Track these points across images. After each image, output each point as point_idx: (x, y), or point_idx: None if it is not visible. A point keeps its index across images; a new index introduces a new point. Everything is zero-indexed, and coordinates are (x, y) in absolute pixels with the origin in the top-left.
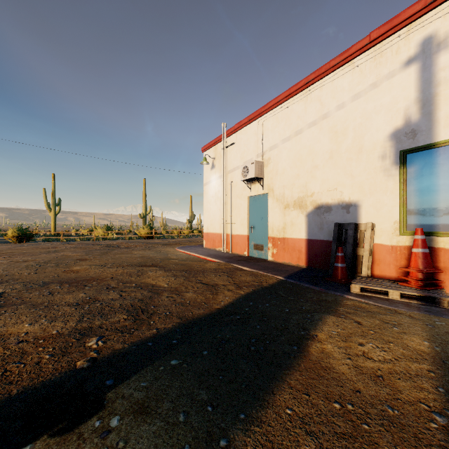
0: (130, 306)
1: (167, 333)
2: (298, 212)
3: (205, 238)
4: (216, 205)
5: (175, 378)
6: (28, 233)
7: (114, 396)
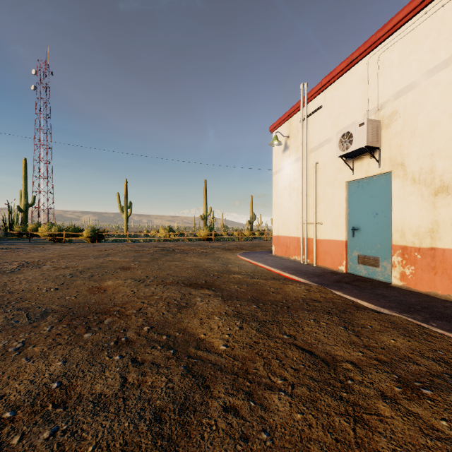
0: None
1: None
2: None
3: (274, 242)
4: (290, 199)
5: None
6: (99, 234)
7: None
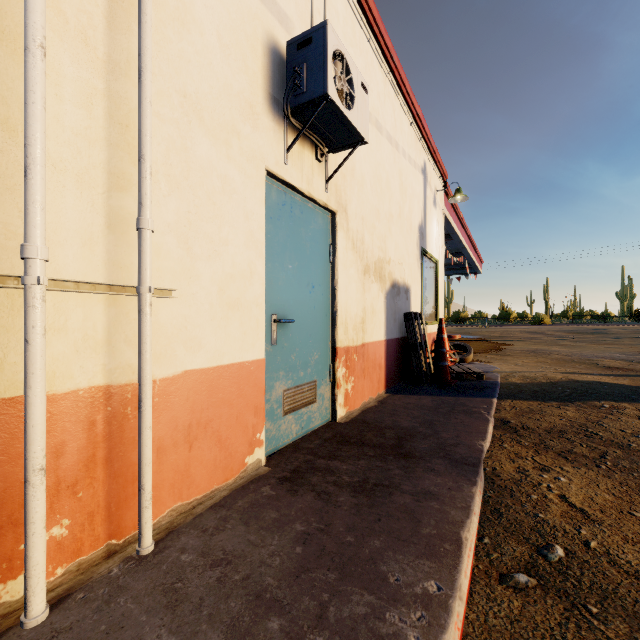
0: None
1: None
2: (379, 289)
3: None
4: None
5: None
6: None
7: None
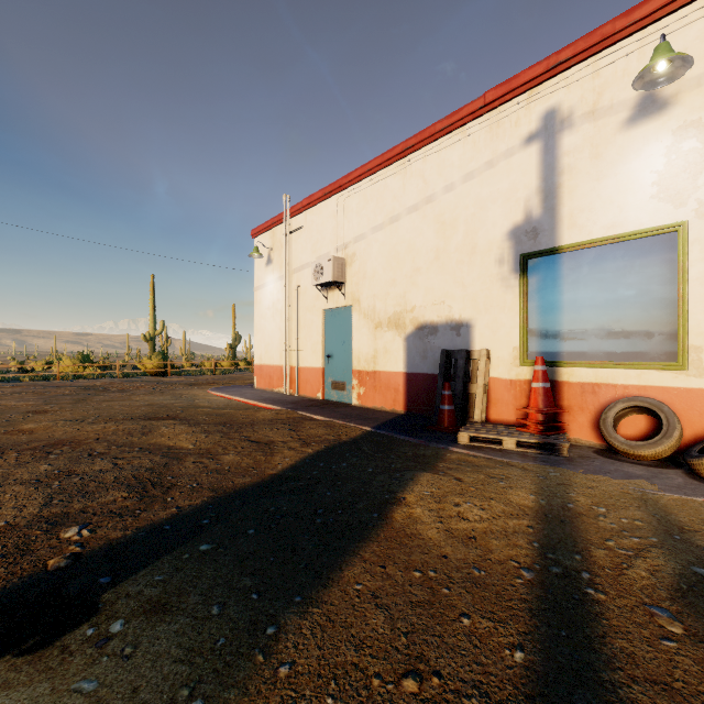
0: (133, 479)
1: (194, 512)
2: (394, 335)
3: (256, 373)
4: (274, 322)
5: (206, 566)
6: None
7: (113, 596)
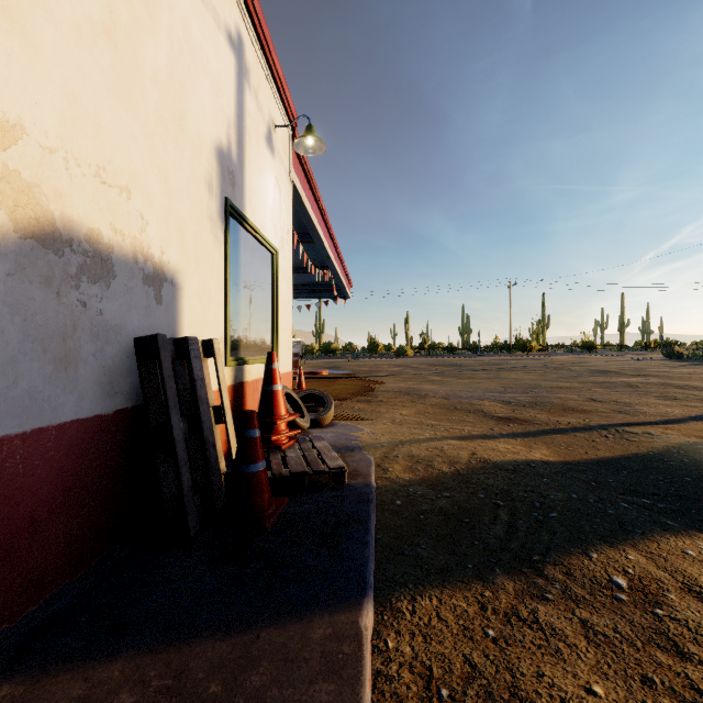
0: None
1: None
2: None
3: None
4: None
5: None
6: None
7: None
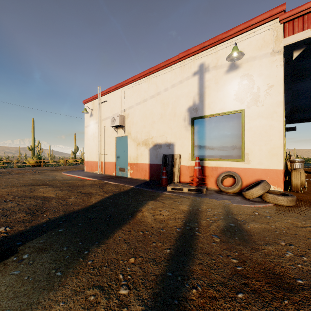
0: (27, 209)
1: (56, 219)
2: (145, 148)
3: (85, 164)
4: (94, 142)
5: (61, 236)
6: None
7: (23, 248)
